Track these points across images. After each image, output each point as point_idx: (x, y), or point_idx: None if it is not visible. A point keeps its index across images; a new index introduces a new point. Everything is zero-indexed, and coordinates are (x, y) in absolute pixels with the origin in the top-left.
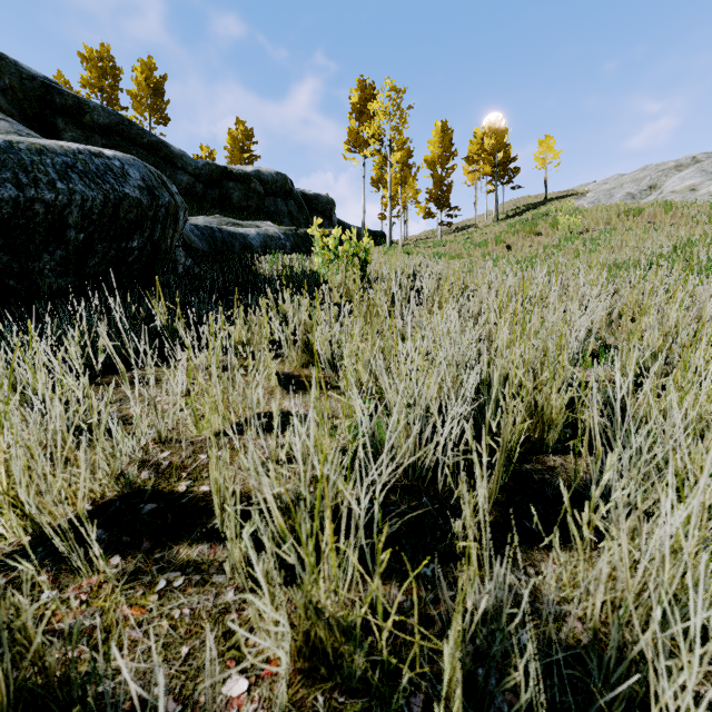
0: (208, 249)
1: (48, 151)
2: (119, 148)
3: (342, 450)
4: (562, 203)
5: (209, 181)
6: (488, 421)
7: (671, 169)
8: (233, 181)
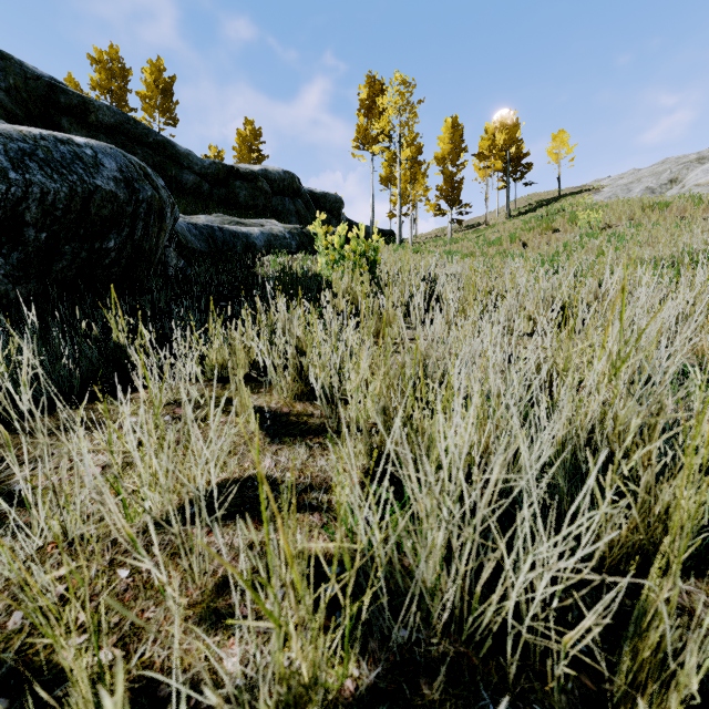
0: (207, 249)
1: (1, 136)
2: (124, 148)
3: (339, 560)
4: (577, 198)
5: (216, 181)
6: (564, 508)
7: (692, 162)
8: (239, 180)
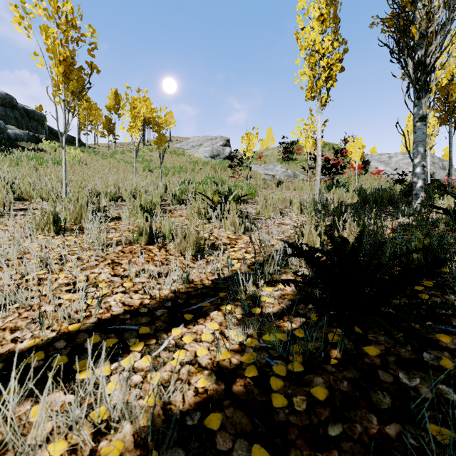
0: None
1: None
2: None
3: None
4: (172, 143)
5: None
6: None
7: (209, 139)
8: None
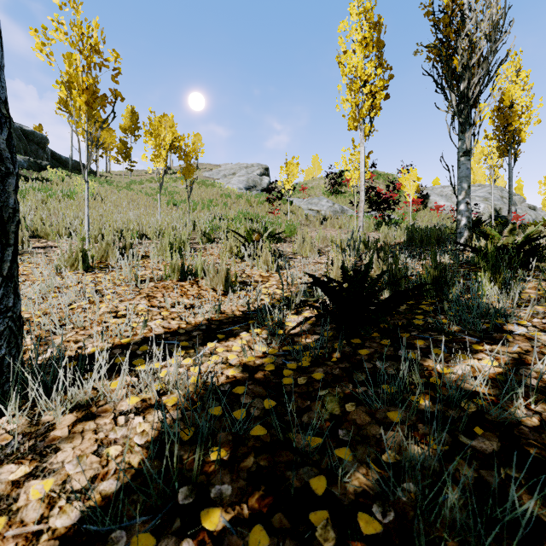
0: None
1: None
2: None
3: None
4: (200, 172)
5: None
6: None
7: (244, 167)
8: None
